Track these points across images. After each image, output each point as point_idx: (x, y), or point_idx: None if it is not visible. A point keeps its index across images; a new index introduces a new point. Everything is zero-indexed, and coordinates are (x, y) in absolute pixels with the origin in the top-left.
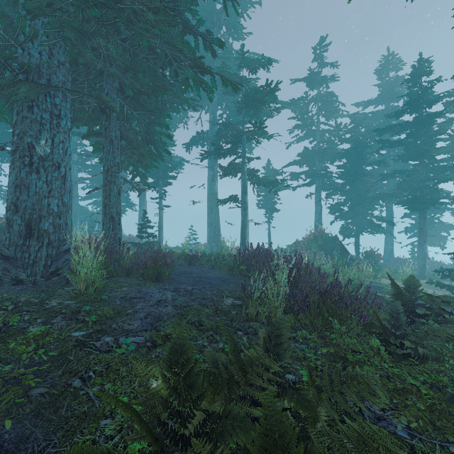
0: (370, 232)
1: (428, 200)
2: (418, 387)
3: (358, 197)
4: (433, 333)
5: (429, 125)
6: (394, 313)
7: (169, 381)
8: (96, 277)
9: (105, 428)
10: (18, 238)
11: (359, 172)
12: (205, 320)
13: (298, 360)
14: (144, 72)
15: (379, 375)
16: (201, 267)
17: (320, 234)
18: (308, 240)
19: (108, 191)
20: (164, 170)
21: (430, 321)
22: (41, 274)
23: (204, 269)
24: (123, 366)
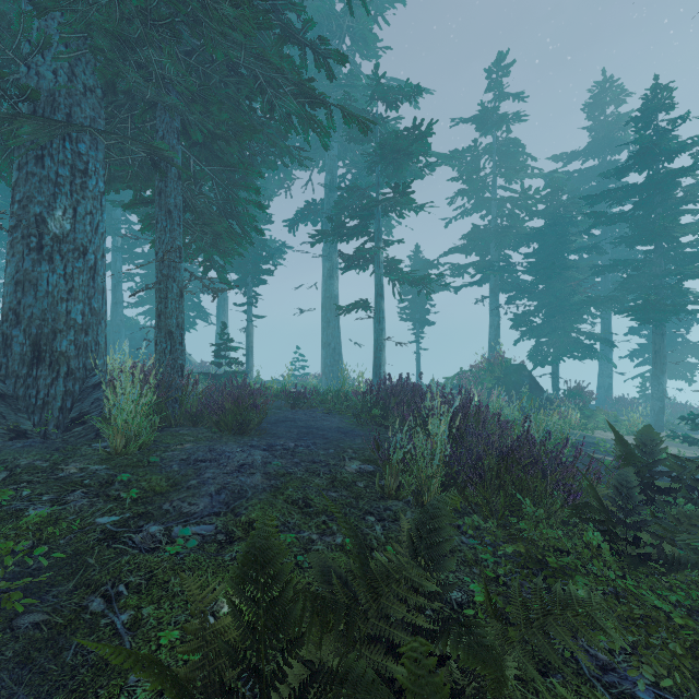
0: (576, 357)
1: (669, 306)
2: (668, 613)
3: (557, 302)
4: (689, 520)
5: (670, 190)
6: (622, 487)
7: (240, 614)
8: (143, 427)
9: (136, 687)
10: (19, 365)
11: (558, 263)
12: (314, 498)
13: (466, 564)
14: (220, 104)
15: (601, 592)
16: (310, 411)
17: (498, 360)
18: (478, 370)
19: (163, 291)
20: (254, 261)
21: (680, 500)
22: (56, 423)
23: (316, 415)
24: (175, 575)
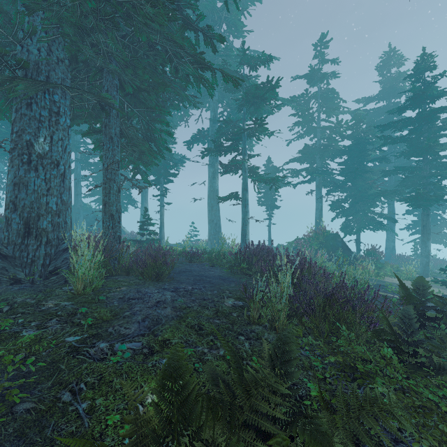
0: (372, 229)
1: (432, 197)
2: (437, 403)
3: (359, 194)
4: None
5: (433, 121)
6: (406, 318)
7: (161, 411)
8: (95, 277)
9: None
10: (16, 237)
11: (360, 168)
12: (205, 324)
13: (304, 369)
14: (144, 69)
15: (393, 389)
16: (201, 264)
17: (322, 231)
18: (309, 237)
19: (107, 188)
20: (165, 168)
21: (442, 326)
22: (39, 274)
23: (205, 267)
24: (116, 377)
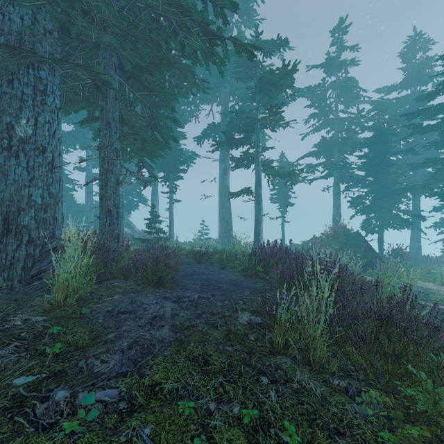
0: (396, 227)
1: None
2: None
3: (383, 189)
4: None
5: None
6: None
7: None
8: (81, 284)
9: None
10: None
11: (383, 162)
12: (212, 354)
13: None
14: (144, 41)
15: None
16: (211, 266)
17: (342, 230)
18: (327, 236)
19: (104, 180)
20: (174, 164)
21: None
22: (19, 279)
23: (215, 270)
24: None
